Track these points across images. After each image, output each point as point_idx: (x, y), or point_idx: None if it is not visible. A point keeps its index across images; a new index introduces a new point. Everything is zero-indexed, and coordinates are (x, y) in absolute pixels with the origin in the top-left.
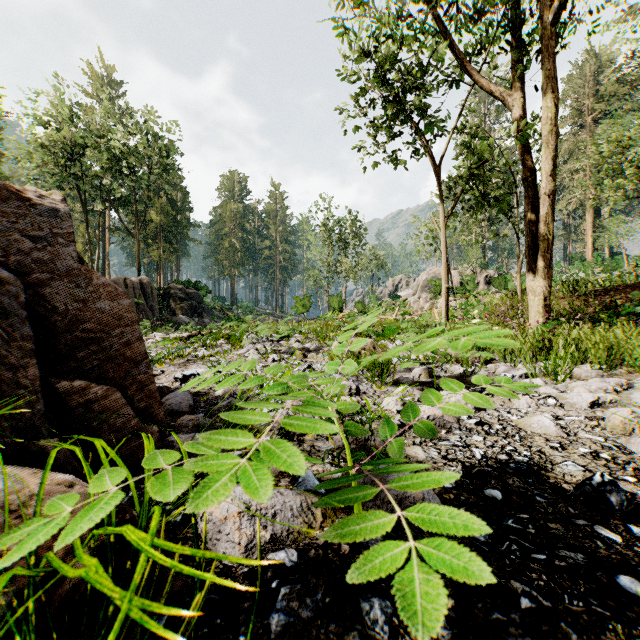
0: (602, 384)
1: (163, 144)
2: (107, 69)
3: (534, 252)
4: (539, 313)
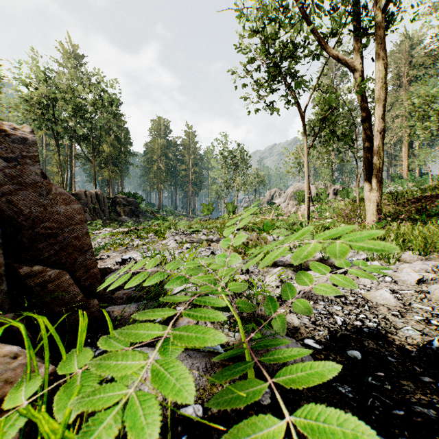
0: (423, 266)
1: (111, 98)
2: (73, 47)
3: (369, 172)
4: (373, 215)
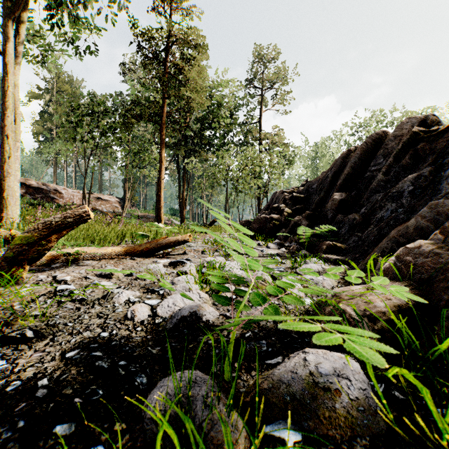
0: None
1: None
2: None
3: None
4: None
